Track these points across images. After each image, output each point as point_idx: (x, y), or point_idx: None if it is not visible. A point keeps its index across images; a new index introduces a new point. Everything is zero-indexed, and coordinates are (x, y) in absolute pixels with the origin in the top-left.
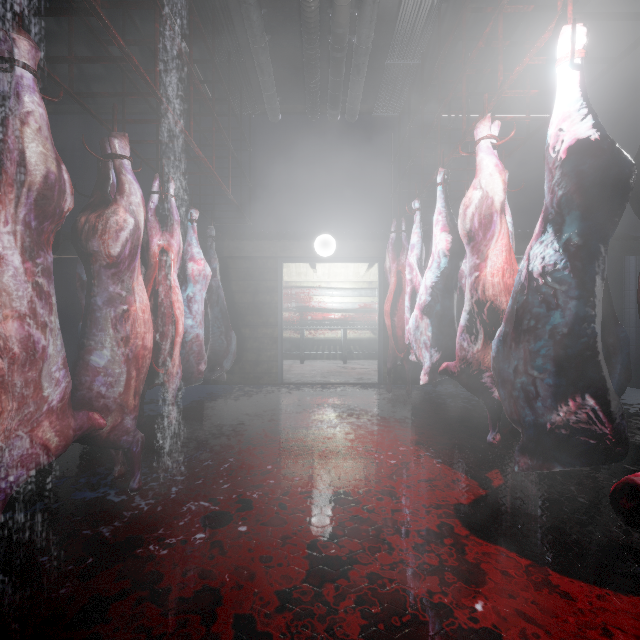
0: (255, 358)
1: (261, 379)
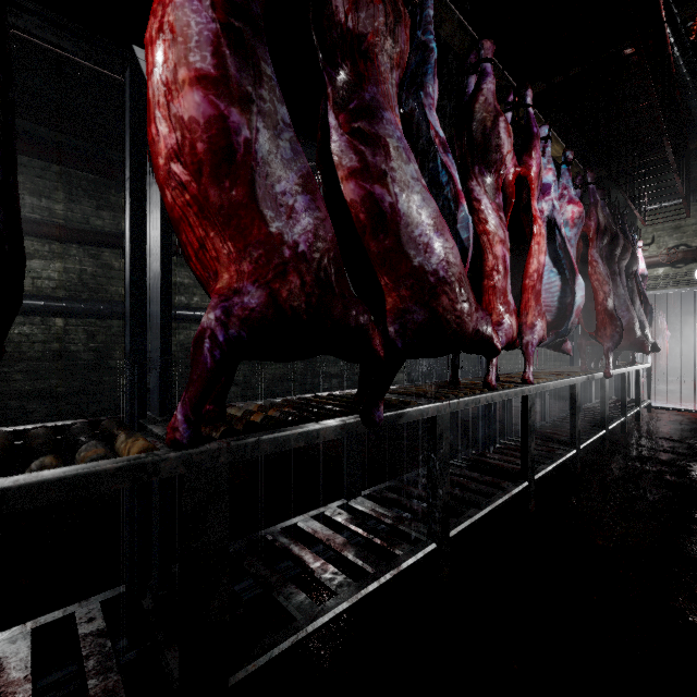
0: (678, 365)
1: (682, 374)
